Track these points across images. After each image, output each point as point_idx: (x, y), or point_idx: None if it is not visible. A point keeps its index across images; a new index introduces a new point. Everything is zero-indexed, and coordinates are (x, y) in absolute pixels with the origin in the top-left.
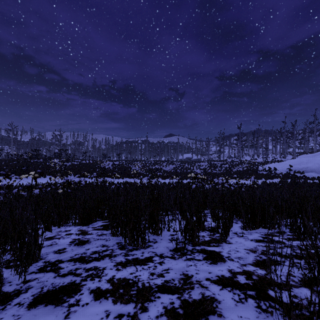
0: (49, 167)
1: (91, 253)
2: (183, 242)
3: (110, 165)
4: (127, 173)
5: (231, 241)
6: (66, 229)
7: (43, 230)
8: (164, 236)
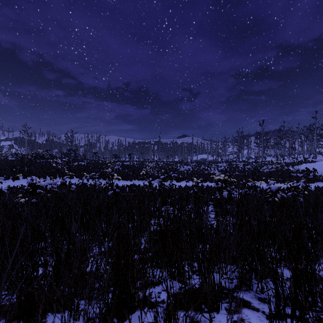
0: (52, 167)
1: None
2: None
3: (119, 166)
4: (137, 175)
5: None
6: None
7: None
8: None
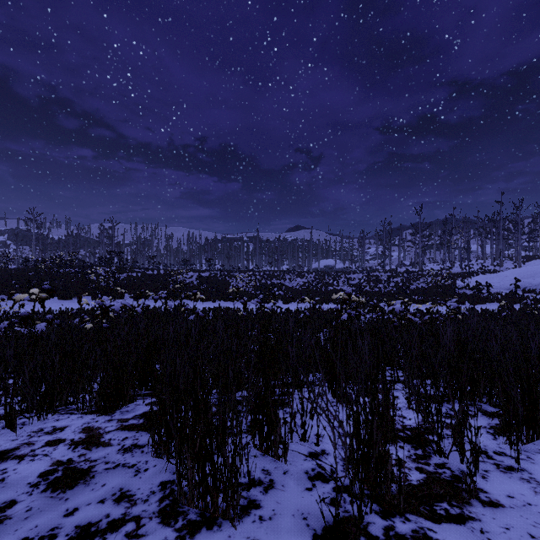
0: (88, 281)
1: (70, 537)
2: (348, 489)
3: (193, 279)
4: (223, 292)
5: (493, 491)
6: (57, 425)
7: (3, 426)
8: (292, 459)
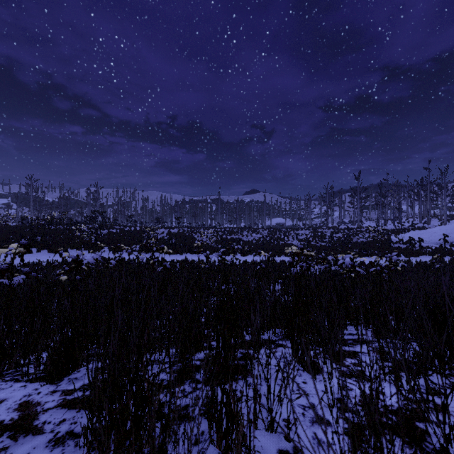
0: (74, 236)
1: None
2: None
3: (164, 234)
4: (189, 246)
5: None
6: None
7: None
8: None
